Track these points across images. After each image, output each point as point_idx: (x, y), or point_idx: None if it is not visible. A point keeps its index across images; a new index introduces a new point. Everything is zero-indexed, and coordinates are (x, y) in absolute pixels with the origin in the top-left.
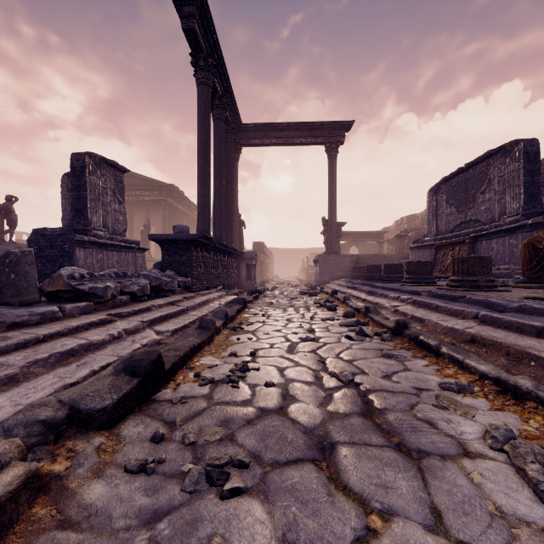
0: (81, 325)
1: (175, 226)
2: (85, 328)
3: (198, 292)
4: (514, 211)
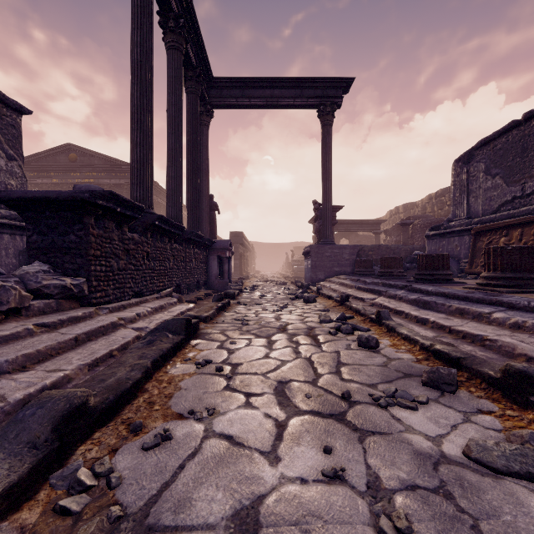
0: None
1: (76, 186)
2: None
3: (107, 305)
4: None
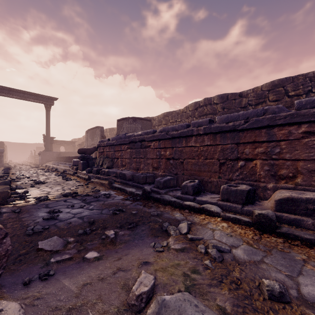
0: None
1: None
2: None
3: None
4: None
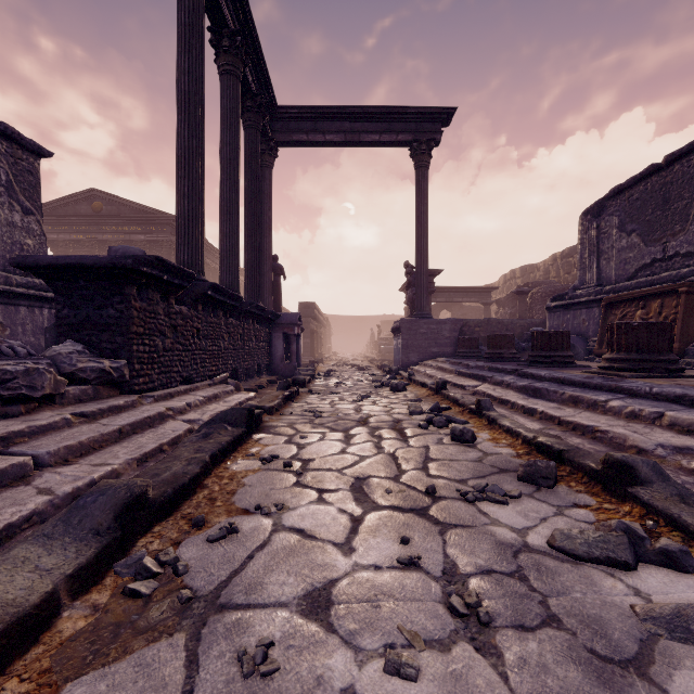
0: None
1: (112, 248)
2: None
3: (151, 392)
4: None
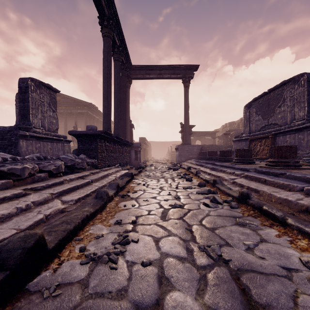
0: None
1: (87, 126)
2: None
3: (102, 169)
4: (301, 117)
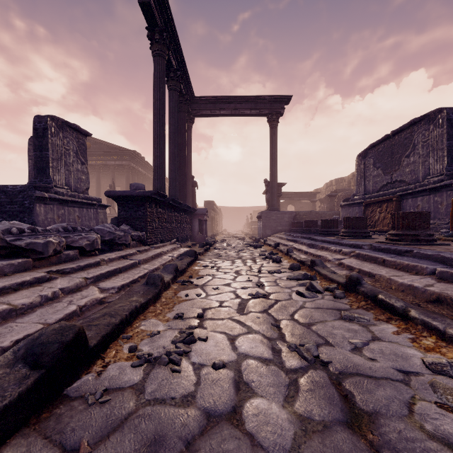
0: (8, 285)
1: (132, 184)
2: (14, 289)
3: (152, 245)
4: (438, 172)
